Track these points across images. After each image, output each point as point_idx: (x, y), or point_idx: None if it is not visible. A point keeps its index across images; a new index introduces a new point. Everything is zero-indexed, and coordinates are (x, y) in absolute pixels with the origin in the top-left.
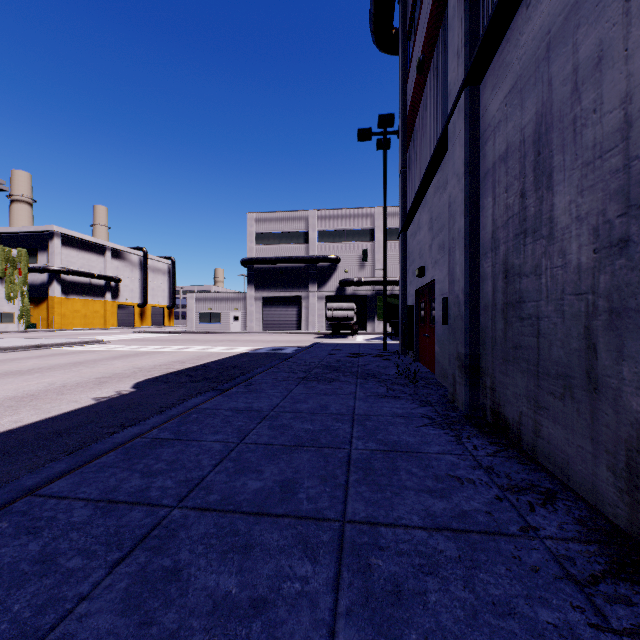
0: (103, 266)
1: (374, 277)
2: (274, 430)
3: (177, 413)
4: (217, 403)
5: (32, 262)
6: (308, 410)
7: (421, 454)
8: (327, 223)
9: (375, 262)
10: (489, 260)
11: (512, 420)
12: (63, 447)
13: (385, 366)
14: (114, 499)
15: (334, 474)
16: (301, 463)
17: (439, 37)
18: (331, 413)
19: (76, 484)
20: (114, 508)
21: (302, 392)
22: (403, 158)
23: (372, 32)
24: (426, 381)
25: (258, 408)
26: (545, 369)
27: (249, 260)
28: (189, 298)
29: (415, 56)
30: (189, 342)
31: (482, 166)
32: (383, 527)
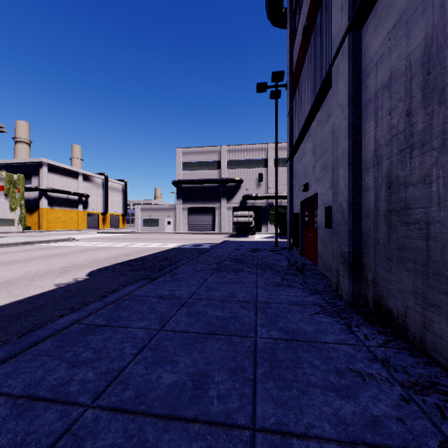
0: (77, 186)
1: (267, 193)
2: (190, 317)
3: (113, 300)
4: (147, 290)
5: (28, 183)
6: (219, 297)
7: (319, 344)
8: (233, 155)
9: (268, 182)
10: (371, 174)
11: (396, 312)
12: (18, 329)
13: (278, 259)
14: (34, 395)
15: (242, 366)
16: (212, 353)
17: (321, 4)
18: (238, 300)
19: (6, 375)
20: (30, 407)
21: (215, 281)
22: (290, 103)
23: (267, 11)
24: (311, 272)
25: (179, 295)
26: (436, 270)
27: (178, 181)
28: (136, 208)
29: (300, 25)
30: (135, 240)
31: (364, 96)
32: (295, 439)
